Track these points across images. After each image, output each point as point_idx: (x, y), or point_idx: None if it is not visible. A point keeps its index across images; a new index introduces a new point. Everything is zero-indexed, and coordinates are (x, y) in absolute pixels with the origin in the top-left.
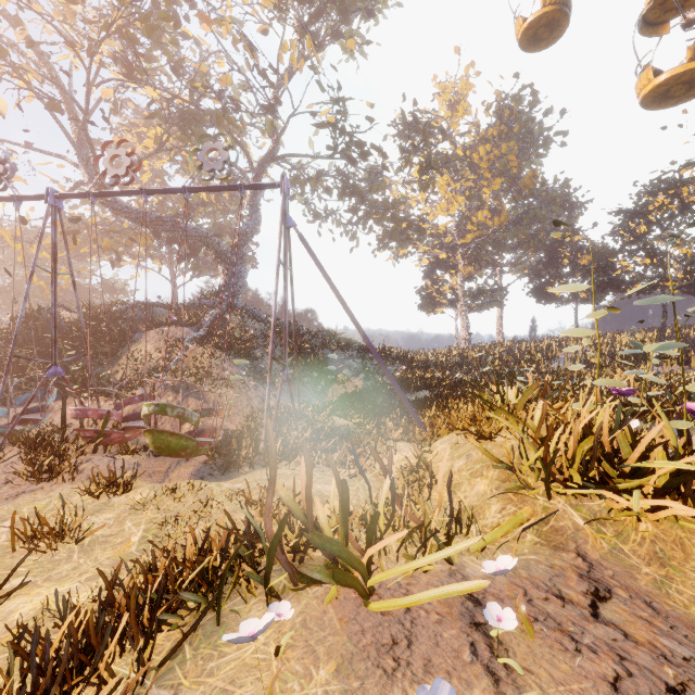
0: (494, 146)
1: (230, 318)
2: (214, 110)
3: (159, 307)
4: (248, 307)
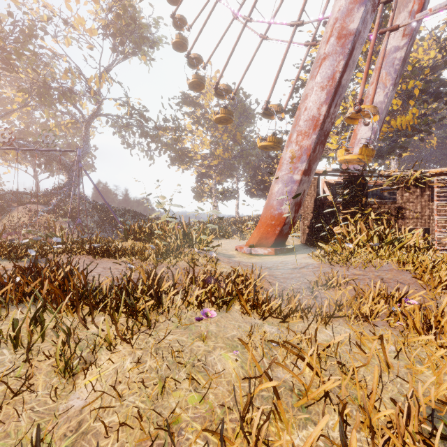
0: None
1: (69, 201)
2: (59, 89)
3: (24, 194)
4: (81, 195)
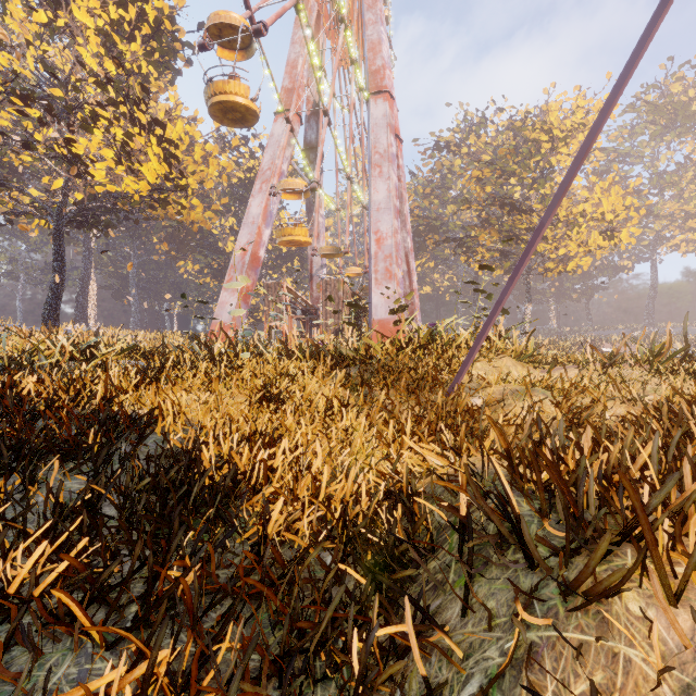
0: None
1: None
2: None
3: None
4: None
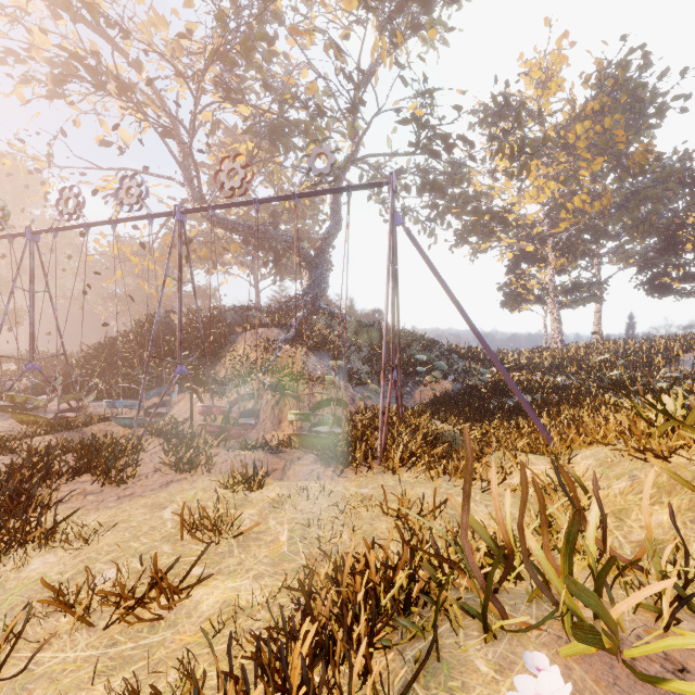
0: (595, 121)
1: (315, 320)
2: (300, 119)
3: (251, 311)
4: (330, 309)
